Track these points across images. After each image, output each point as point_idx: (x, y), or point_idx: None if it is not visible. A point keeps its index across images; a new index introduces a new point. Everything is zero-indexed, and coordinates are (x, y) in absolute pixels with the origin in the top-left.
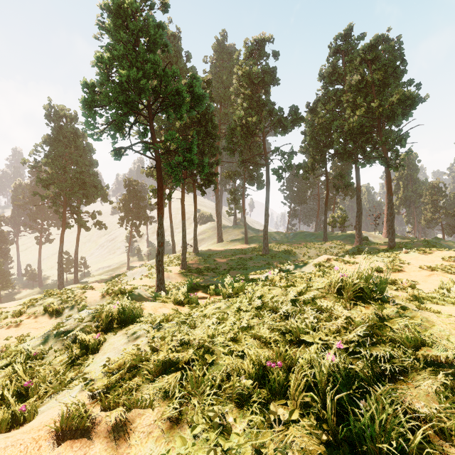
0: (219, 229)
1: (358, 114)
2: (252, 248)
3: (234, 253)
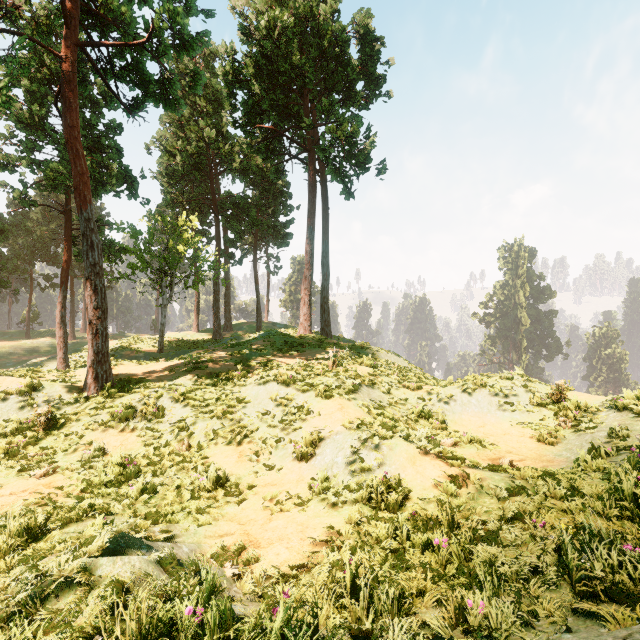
0: None
1: None
2: None
3: None
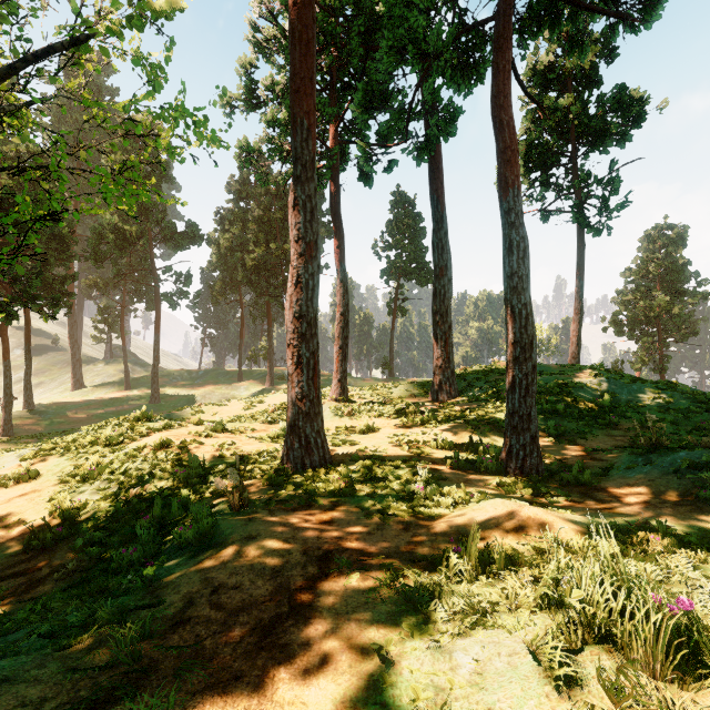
0: (76, 368)
1: (258, 252)
2: (136, 396)
3: (105, 405)
